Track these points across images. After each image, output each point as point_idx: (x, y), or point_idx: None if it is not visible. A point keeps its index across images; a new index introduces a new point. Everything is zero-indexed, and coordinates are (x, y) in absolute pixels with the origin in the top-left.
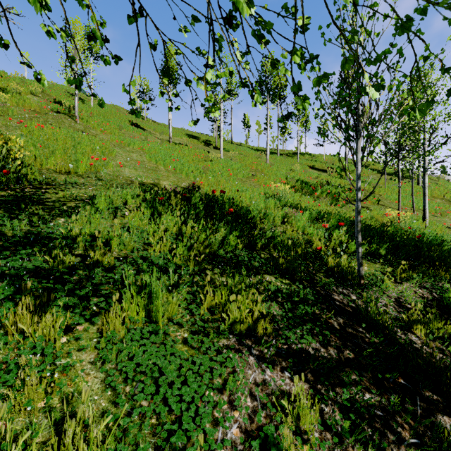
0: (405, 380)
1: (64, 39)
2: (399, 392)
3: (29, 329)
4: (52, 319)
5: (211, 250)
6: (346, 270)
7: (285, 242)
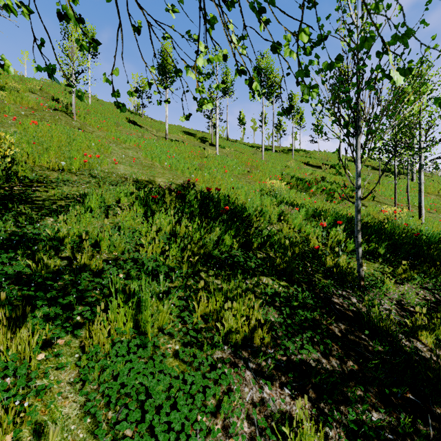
0: (414, 394)
1: (26, 16)
2: (408, 409)
3: (1, 347)
4: (28, 334)
5: (206, 251)
6: (345, 271)
7: (281, 241)
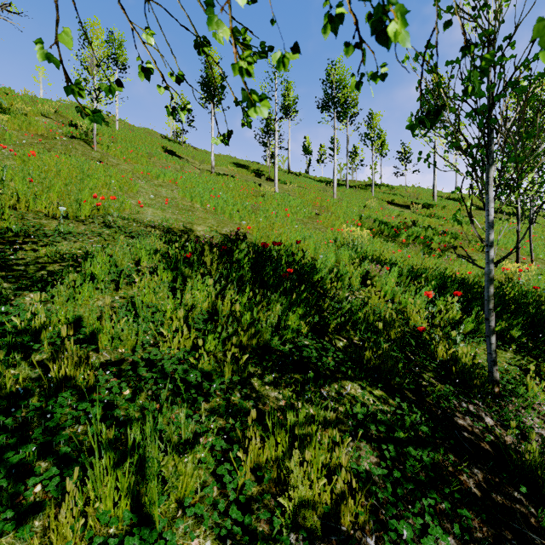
0: None
1: None
2: None
3: None
4: None
5: (260, 340)
6: (469, 370)
7: (369, 318)
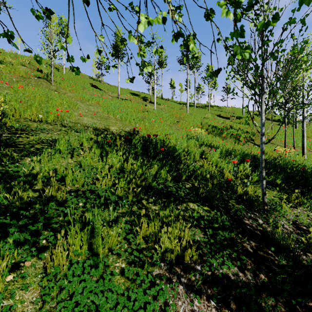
0: None
1: None
2: None
3: None
4: None
5: (147, 183)
6: (252, 198)
7: (203, 174)
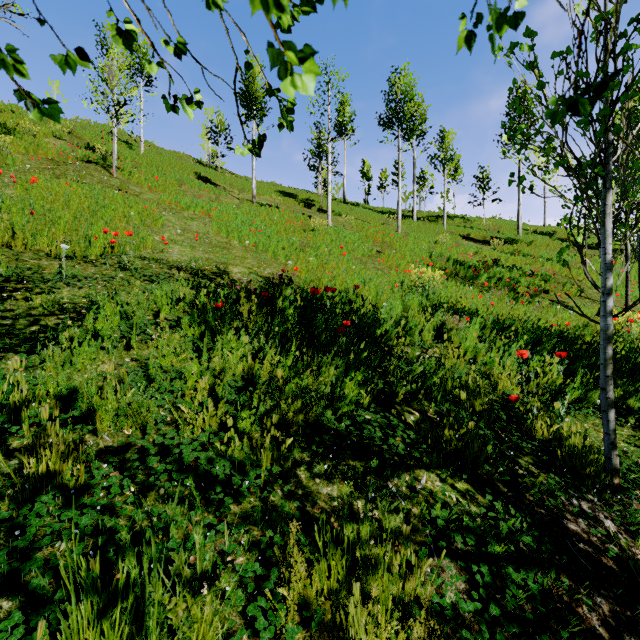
0: None
1: None
2: None
3: None
4: None
5: (309, 416)
6: (579, 454)
7: (447, 384)
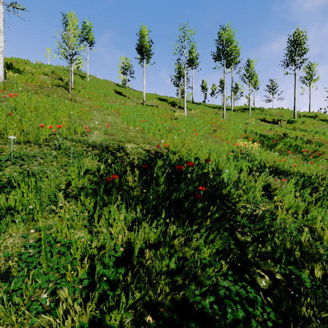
0: None
1: None
2: None
3: None
4: None
5: (176, 297)
6: None
7: (286, 244)
